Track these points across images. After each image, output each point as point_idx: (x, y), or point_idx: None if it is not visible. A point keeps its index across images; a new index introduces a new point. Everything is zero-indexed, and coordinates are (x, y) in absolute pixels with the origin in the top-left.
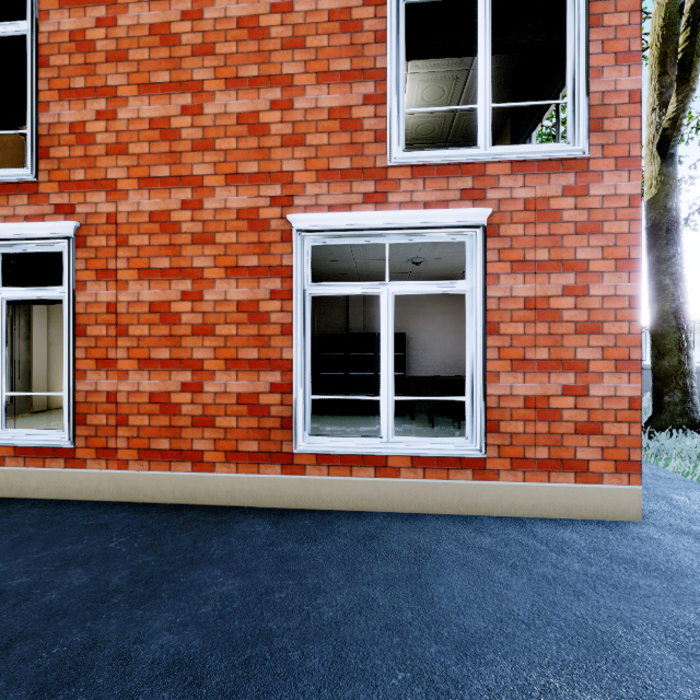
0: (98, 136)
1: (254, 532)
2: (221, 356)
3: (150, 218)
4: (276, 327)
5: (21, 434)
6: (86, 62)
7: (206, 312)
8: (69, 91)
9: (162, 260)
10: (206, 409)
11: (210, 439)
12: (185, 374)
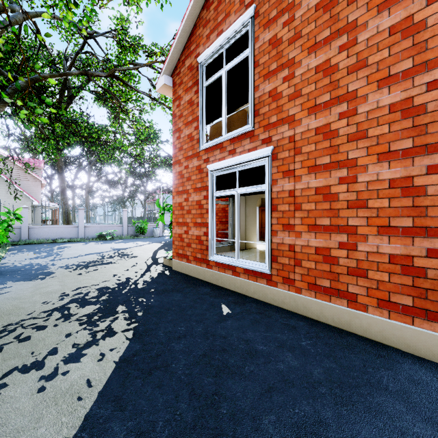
0: (284, 92)
1: (420, 379)
2: (373, 223)
3: (315, 132)
4: (433, 198)
5: (246, 262)
6: (277, 52)
7: (359, 190)
8: (268, 74)
9: (324, 158)
10: (359, 263)
11: (363, 286)
12: (341, 236)
